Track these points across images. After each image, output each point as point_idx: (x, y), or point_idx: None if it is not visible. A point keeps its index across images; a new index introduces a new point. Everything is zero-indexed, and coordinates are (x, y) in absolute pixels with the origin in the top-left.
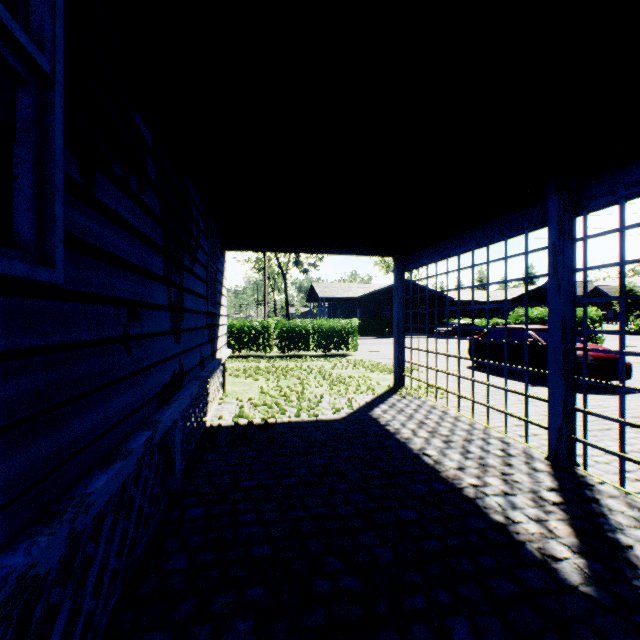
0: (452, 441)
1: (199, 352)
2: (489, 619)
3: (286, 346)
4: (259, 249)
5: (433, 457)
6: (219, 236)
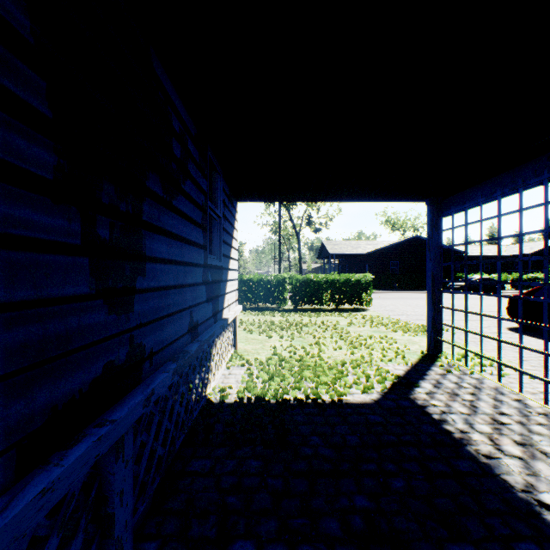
0: None
1: (187, 317)
2: None
3: (299, 300)
4: (271, 197)
5: None
6: (226, 181)
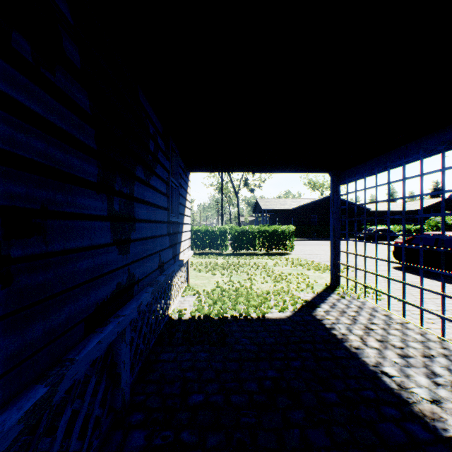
0: (409, 356)
1: (157, 258)
2: None
3: (237, 246)
4: (215, 170)
5: (395, 379)
6: (182, 159)
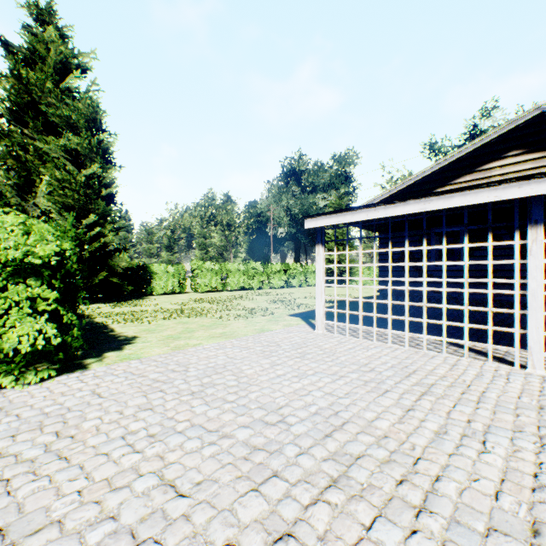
0: None
1: None
2: (456, 335)
3: None
4: None
5: None
6: None
